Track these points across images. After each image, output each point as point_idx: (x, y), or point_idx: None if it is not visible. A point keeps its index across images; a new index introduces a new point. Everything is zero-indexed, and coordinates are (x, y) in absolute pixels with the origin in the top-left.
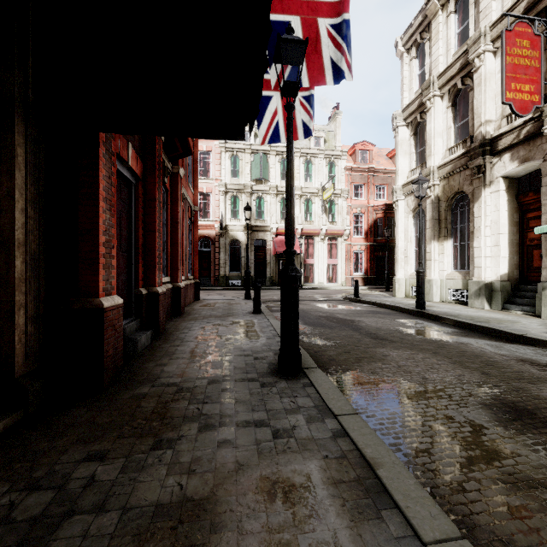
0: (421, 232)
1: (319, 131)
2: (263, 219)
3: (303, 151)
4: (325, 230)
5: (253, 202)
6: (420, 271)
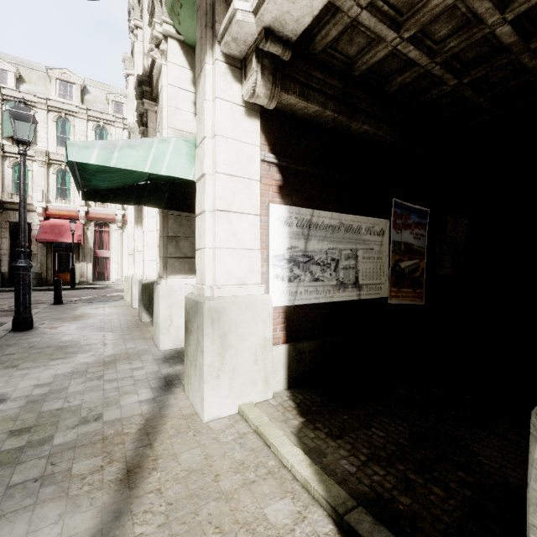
0: (22, 199)
1: (120, 95)
2: (28, 194)
3: (92, 114)
4: (121, 215)
5: (7, 168)
6: (15, 265)
